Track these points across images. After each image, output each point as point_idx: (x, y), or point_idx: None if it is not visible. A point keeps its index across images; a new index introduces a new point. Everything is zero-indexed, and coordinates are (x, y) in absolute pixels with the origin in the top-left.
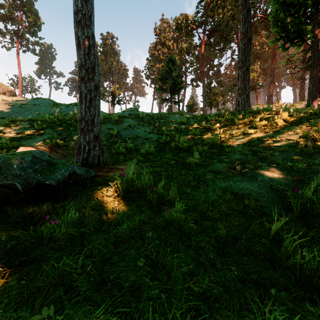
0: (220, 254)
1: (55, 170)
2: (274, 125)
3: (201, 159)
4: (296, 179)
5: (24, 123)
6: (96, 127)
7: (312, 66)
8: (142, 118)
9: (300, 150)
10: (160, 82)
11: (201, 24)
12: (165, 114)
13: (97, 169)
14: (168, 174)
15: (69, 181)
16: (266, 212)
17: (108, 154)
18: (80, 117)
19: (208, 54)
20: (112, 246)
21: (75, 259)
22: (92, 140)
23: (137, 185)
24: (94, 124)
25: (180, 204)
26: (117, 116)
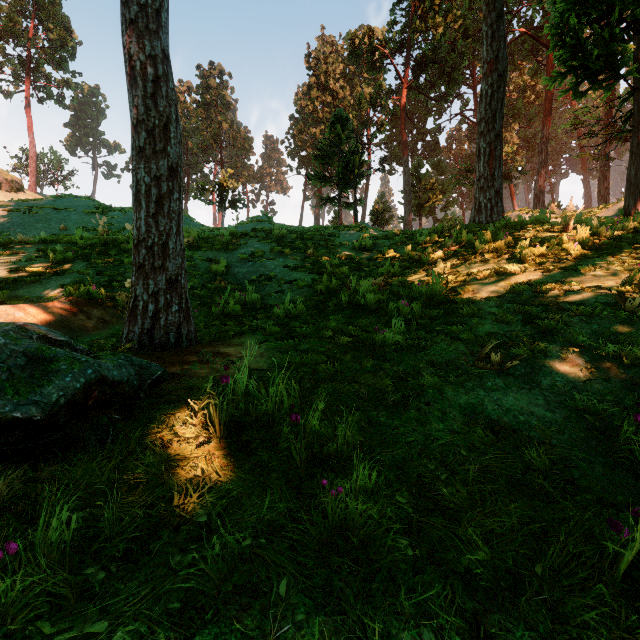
0: (481, 638)
1: (47, 377)
2: (562, 255)
3: (409, 334)
4: (630, 385)
5: (29, 248)
6: (173, 260)
7: (636, 130)
8: (279, 238)
9: (629, 313)
10: (317, 163)
11: (401, 46)
12: (328, 230)
13: (174, 356)
14: (333, 371)
15: (86, 402)
16: (576, 476)
17: (205, 316)
18: (136, 239)
19: (415, 109)
20: (169, 630)
21: None
22: (164, 290)
23: (258, 408)
24: (168, 254)
25: (367, 475)
26: (228, 233)
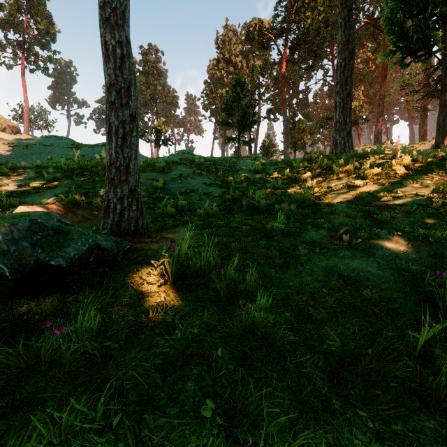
0: (335, 384)
1: (67, 242)
2: (392, 174)
3: (288, 224)
4: (433, 255)
5: (29, 171)
6: (133, 176)
7: (443, 89)
8: (198, 165)
9: (434, 210)
10: (223, 114)
11: (282, 32)
12: (232, 159)
13: (134, 238)
14: (240, 247)
15: (89, 259)
16: (395, 307)
17: (151, 216)
18: (109, 162)
19: (291, 75)
20: (156, 373)
21: (92, 401)
22: (127, 196)
23: (194, 265)
24: (130, 172)
25: (265, 298)
26: (163, 161)
